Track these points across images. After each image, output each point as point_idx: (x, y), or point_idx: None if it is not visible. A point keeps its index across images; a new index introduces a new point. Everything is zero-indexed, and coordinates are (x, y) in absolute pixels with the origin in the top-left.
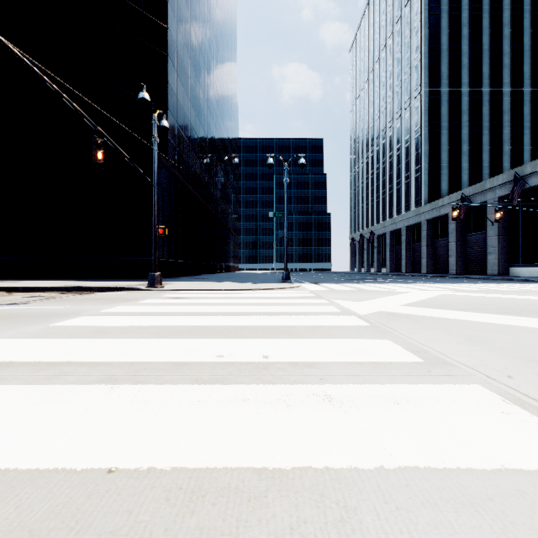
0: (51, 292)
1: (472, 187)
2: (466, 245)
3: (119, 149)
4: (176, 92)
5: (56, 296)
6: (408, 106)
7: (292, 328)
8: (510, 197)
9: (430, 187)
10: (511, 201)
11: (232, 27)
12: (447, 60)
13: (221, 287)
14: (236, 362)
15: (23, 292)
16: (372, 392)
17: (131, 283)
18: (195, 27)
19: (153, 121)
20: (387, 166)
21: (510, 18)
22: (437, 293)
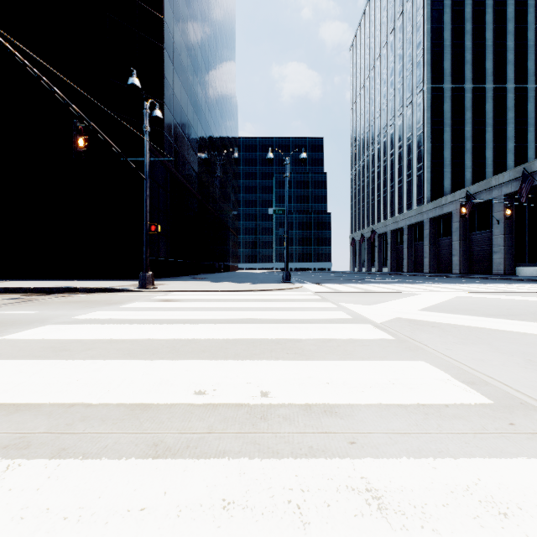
0: (34, 293)
1: (476, 185)
2: (471, 244)
3: (105, 137)
4: (173, 85)
5: (36, 298)
6: (410, 103)
7: (297, 342)
8: (518, 194)
9: (433, 185)
10: (519, 198)
11: (231, 23)
12: (450, 55)
13: (218, 287)
14: (222, 404)
15: (4, 294)
16: (448, 482)
17: (122, 284)
18: (193, 20)
19: (144, 110)
20: (388, 164)
21: (514, 13)
22: (452, 295)
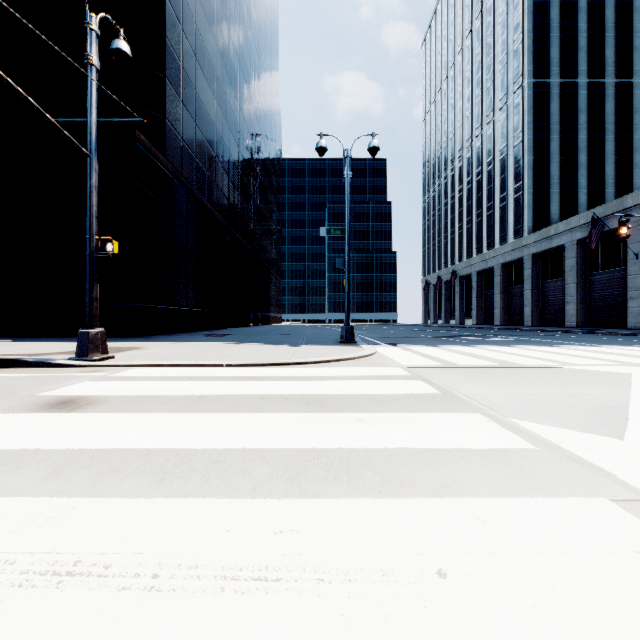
0: None
1: (602, 207)
2: (592, 287)
3: None
4: (182, 57)
5: None
6: (504, 105)
7: None
8: None
9: (536, 211)
10: None
11: (272, 7)
12: (558, 40)
13: (228, 355)
14: None
15: None
16: None
17: (65, 348)
18: None
19: (86, 25)
20: (473, 186)
21: None
22: None
